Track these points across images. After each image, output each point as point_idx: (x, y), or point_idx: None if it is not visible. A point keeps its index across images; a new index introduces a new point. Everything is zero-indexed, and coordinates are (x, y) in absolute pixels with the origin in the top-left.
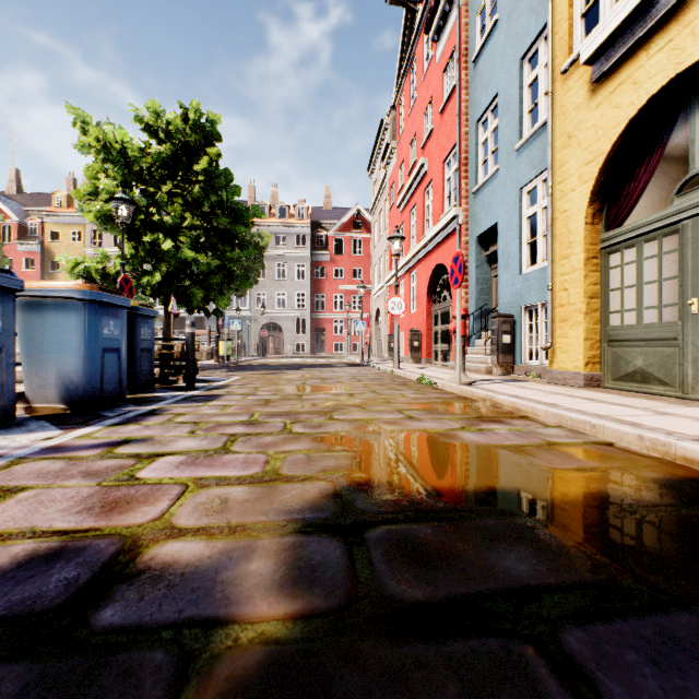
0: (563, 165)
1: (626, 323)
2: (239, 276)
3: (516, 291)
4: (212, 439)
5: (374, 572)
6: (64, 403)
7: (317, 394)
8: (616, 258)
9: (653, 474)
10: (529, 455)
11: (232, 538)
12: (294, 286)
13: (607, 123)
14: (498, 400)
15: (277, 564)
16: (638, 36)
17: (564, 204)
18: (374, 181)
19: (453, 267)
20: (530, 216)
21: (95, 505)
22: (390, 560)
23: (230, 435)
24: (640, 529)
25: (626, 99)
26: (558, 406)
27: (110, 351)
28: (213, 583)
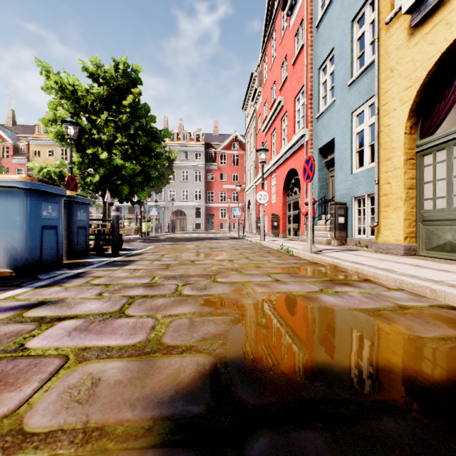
0: (386, 91)
1: (437, 207)
2: (154, 177)
3: (348, 185)
4: (113, 301)
5: None
6: (11, 268)
7: (205, 260)
8: (429, 158)
9: None
10: (389, 321)
11: None
12: (193, 186)
13: (423, 57)
14: (343, 265)
15: None
16: None
17: (387, 120)
18: (246, 115)
19: (306, 166)
20: (358, 132)
21: None
22: None
23: (130, 297)
24: None
25: (439, 37)
26: (394, 272)
27: (49, 228)
28: None
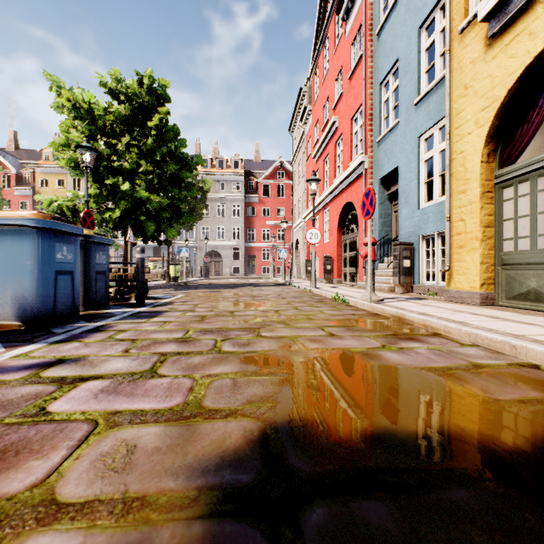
0: (459, 112)
1: (519, 249)
2: (185, 213)
3: (414, 222)
4: (142, 359)
5: None
6: (19, 320)
7: (247, 311)
8: (510, 191)
9: None
10: (461, 381)
11: (120, 527)
12: (231, 222)
13: (503, 72)
14: (409, 317)
15: None
16: None
17: (460, 146)
18: (294, 138)
19: (365, 200)
20: (427, 160)
21: None
22: None
23: (162, 354)
24: None
25: (522, 49)
26: (469, 325)
27: (63, 273)
28: None
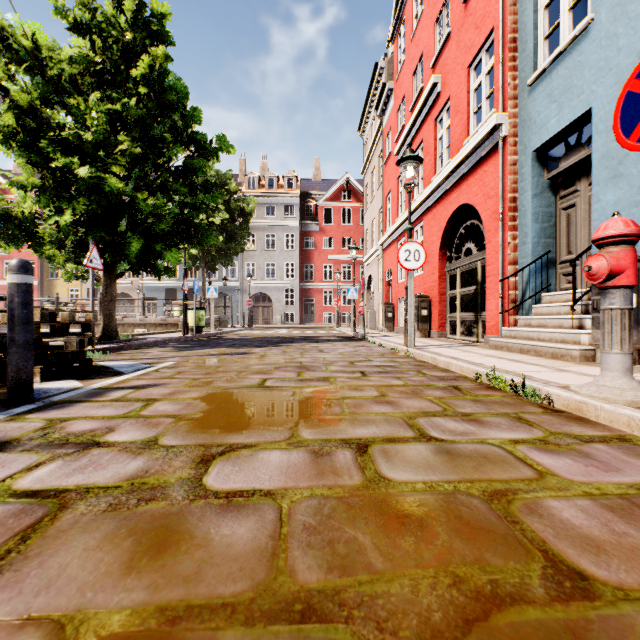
0: None
1: None
2: (200, 226)
3: None
4: None
5: None
6: None
7: (261, 450)
8: None
9: None
10: None
11: None
12: (283, 256)
13: None
14: None
15: None
16: None
17: None
18: (365, 141)
19: None
20: None
21: None
22: None
23: None
24: None
25: None
26: None
27: None
28: None
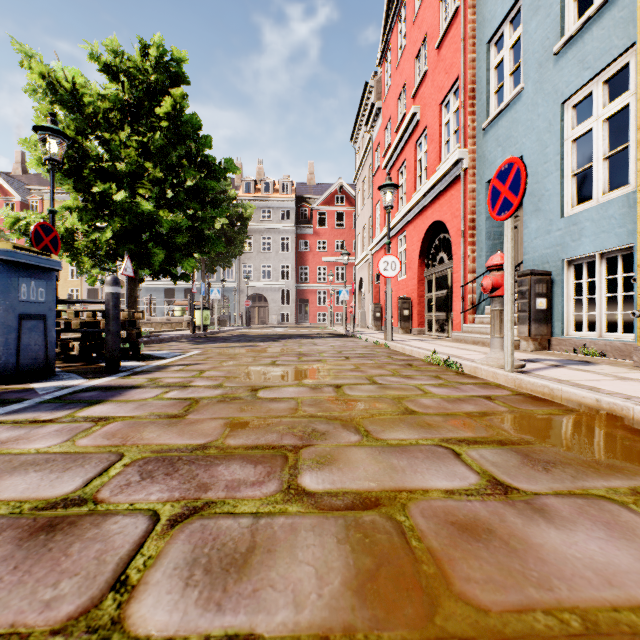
0: None
1: None
2: (210, 237)
3: (553, 240)
4: None
5: None
6: None
7: (283, 387)
8: None
9: None
10: None
11: None
12: (278, 258)
13: None
14: None
15: None
16: None
17: None
18: (357, 151)
19: (498, 185)
20: (577, 138)
21: None
22: None
23: None
24: None
25: None
26: None
27: None
28: None
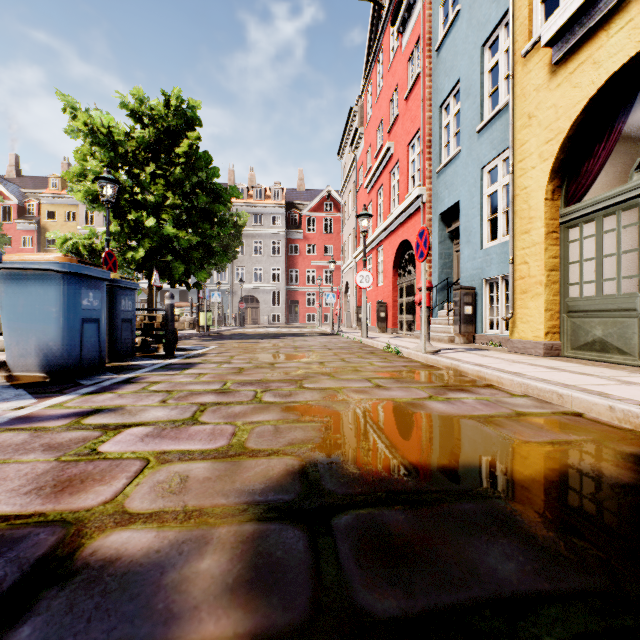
0: (523, 144)
1: (585, 295)
2: (218, 252)
3: (477, 264)
4: (182, 409)
5: (340, 573)
6: (44, 372)
7: (289, 363)
8: (575, 232)
9: (630, 448)
10: (499, 427)
11: (185, 527)
12: (270, 262)
13: (567, 103)
14: (463, 368)
15: (232, 561)
16: (598, 17)
17: (524, 181)
18: (343, 165)
19: (419, 241)
20: (490, 194)
21: (47, 484)
22: (359, 556)
23: (201, 404)
24: (632, 515)
25: (586, 79)
26: (523, 375)
27: (90, 321)
28: (156, 588)
